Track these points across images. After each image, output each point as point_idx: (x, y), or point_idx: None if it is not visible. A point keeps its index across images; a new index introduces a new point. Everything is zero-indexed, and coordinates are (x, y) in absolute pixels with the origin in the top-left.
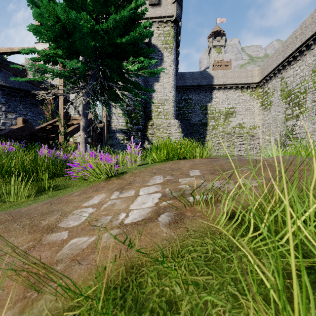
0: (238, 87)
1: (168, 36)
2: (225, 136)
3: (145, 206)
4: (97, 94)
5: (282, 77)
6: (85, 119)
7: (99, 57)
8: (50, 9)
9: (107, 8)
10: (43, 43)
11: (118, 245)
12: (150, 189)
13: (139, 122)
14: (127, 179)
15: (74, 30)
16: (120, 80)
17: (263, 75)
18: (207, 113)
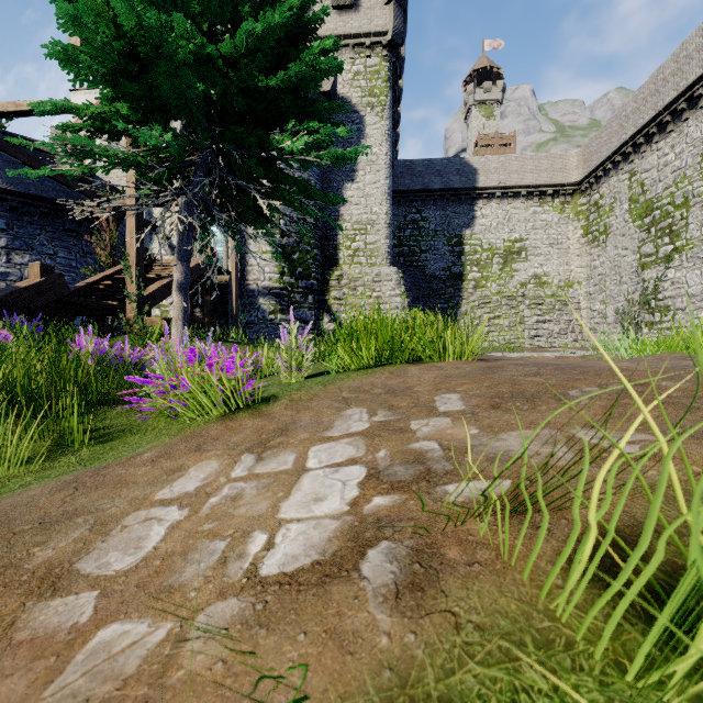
0: (532, 194)
1: (375, 78)
2: (503, 303)
3: (322, 511)
4: (212, 208)
5: (632, 170)
6: (184, 266)
7: (217, 122)
8: (98, 6)
9: (235, 6)
10: (88, 90)
11: (233, 683)
12: (335, 450)
13: (310, 273)
14: (277, 418)
15: (157, 56)
16: (265, 176)
17: (589, 167)
18: (463, 251)
